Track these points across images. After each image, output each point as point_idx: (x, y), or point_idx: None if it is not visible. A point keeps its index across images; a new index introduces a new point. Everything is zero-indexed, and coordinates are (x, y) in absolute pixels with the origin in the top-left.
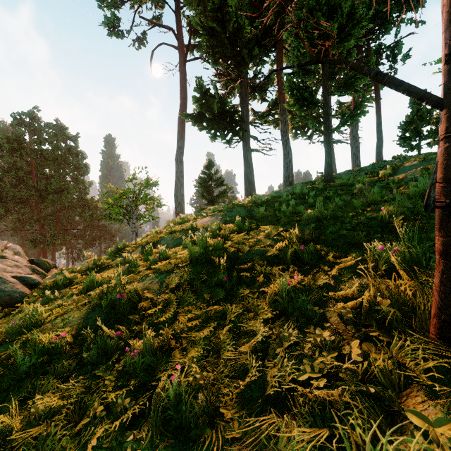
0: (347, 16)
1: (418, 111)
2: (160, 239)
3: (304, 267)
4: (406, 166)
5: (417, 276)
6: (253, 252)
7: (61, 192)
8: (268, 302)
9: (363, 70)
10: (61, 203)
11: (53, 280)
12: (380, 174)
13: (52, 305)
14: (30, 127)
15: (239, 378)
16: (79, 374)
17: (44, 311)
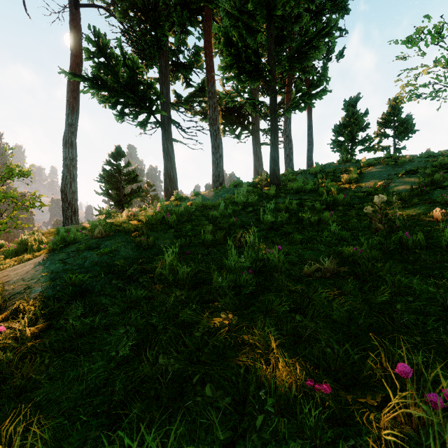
0: None
1: (353, 114)
2: None
3: None
4: (371, 170)
5: None
6: None
7: None
8: None
9: None
10: None
11: None
12: (342, 178)
13: None
14: None
15: None
16: None
17: None
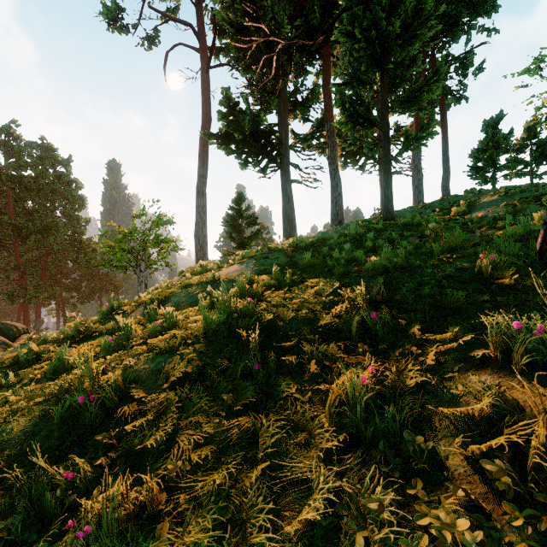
0: (413, 12)
1: (493, 136)
2: (170, 295)
3: (377, 345)
4: (483, 202)
5: None
6: (298, 320)
7: (48, 231)
8: (327, 414)
9: None
10: (48, 245)
11: (14, 354)
12: (452, 211)
13: None
14: (6, 146)
15: None
16: None
17: None
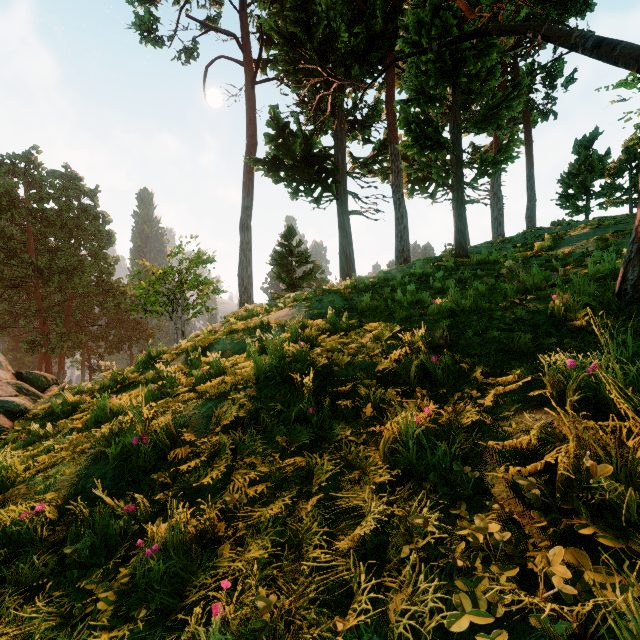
0: (489, 18)
1: (587, 158)
2: (214, 342)
3: (437, 390)
4: (572, 236)
5: (638, 413)
6: (355, 365)
7: (72, 272)
8: (382, 453)
9: (571, 37)
10: (73, 287)
11: (48, 405)
12: (535, 247)
13: (37, 449)
14: (26, 176)
15: (335, 605)
16: (59, 582)
17: (23, 459)
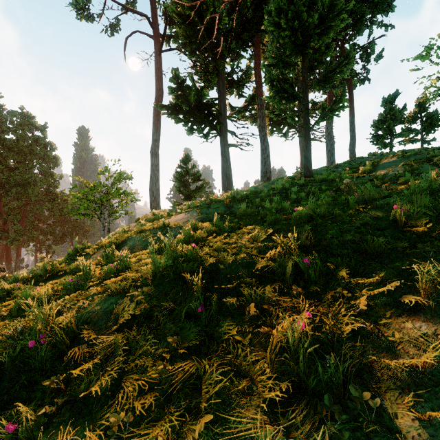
0: (328, 7)
1: (391, 110)
2: (126, 239)
3: (309, 287)
4: (385, 162)
5: None
6: (237, 263)
7: (27, 185)
8: (268, 359)
9: None
10: (27, 196)
11: None
12: (360, 170)
13: None
14: None
15: None
16: None
17: None
